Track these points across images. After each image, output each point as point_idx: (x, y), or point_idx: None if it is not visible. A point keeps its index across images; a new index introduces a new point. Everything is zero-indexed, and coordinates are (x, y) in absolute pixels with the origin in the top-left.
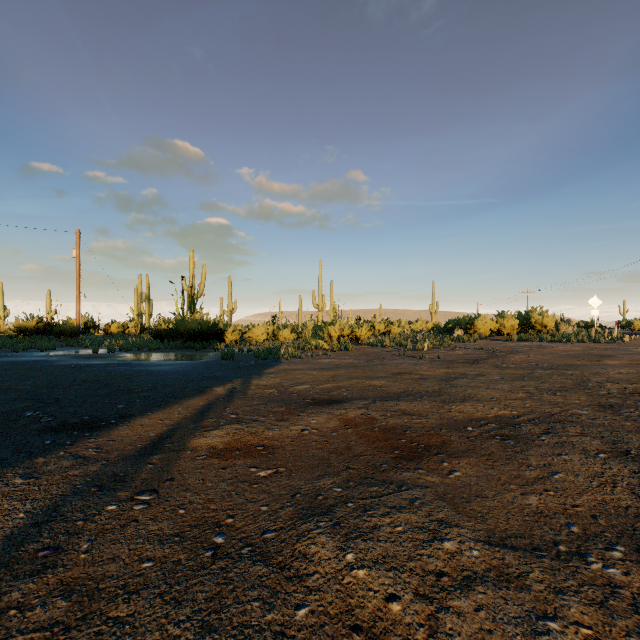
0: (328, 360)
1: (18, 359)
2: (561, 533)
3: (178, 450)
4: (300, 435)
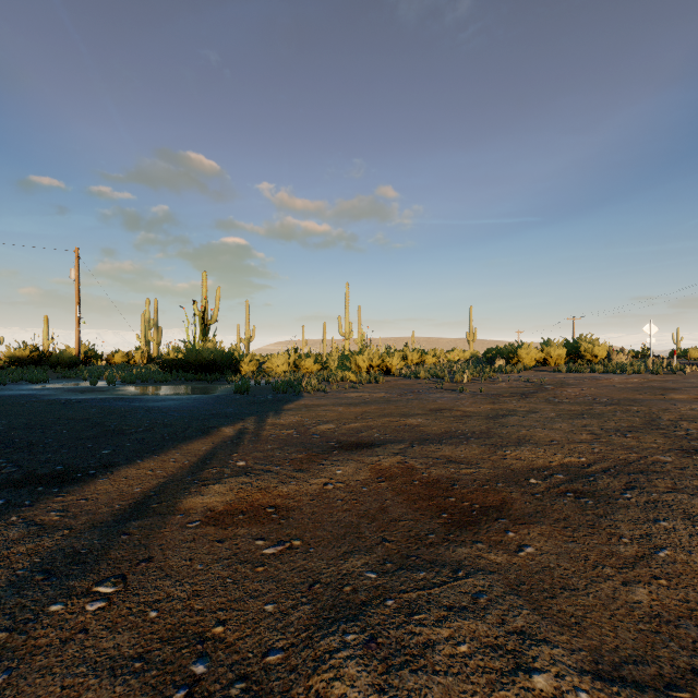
0: (356, 394)
1: (3, 393)
2: (697, 654)
3: (165, 513)
4: (322, 491)
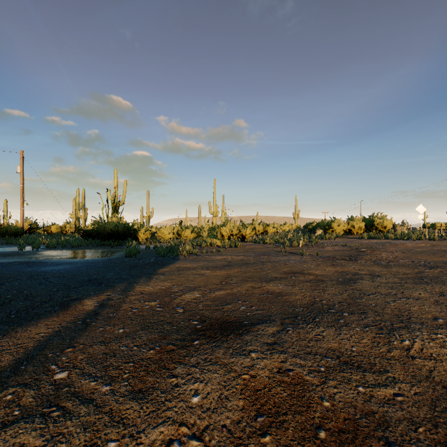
0: (221, 257)
1: None
2: None
3: None
4: None
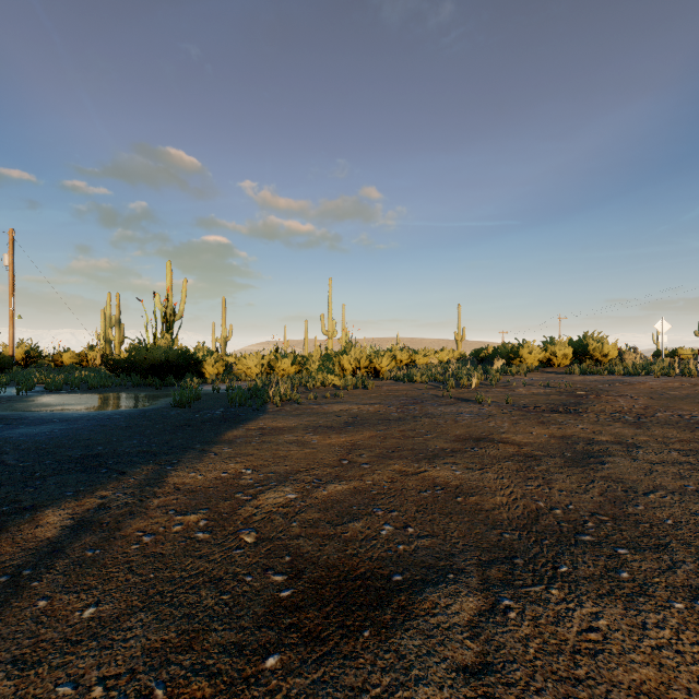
0: (340, 407)
1: None
2: None
3: None
4: None
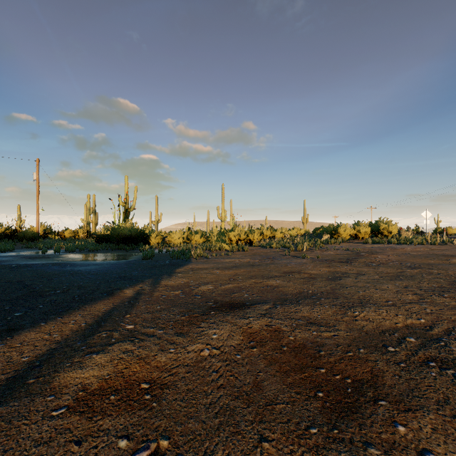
0: (229, 260)
1: None
2: None
3: (37, 393)
4: (198, 360)
